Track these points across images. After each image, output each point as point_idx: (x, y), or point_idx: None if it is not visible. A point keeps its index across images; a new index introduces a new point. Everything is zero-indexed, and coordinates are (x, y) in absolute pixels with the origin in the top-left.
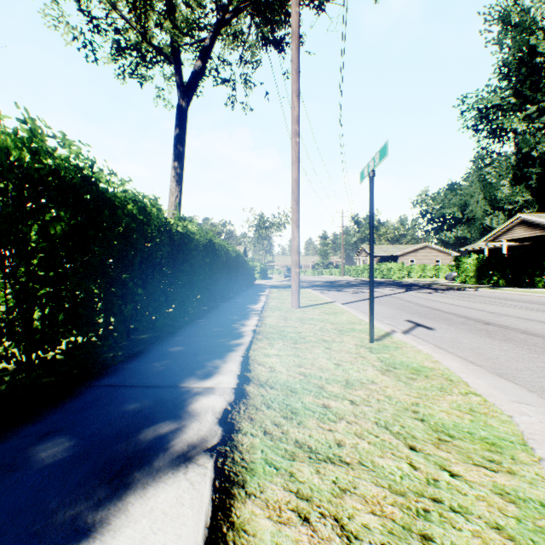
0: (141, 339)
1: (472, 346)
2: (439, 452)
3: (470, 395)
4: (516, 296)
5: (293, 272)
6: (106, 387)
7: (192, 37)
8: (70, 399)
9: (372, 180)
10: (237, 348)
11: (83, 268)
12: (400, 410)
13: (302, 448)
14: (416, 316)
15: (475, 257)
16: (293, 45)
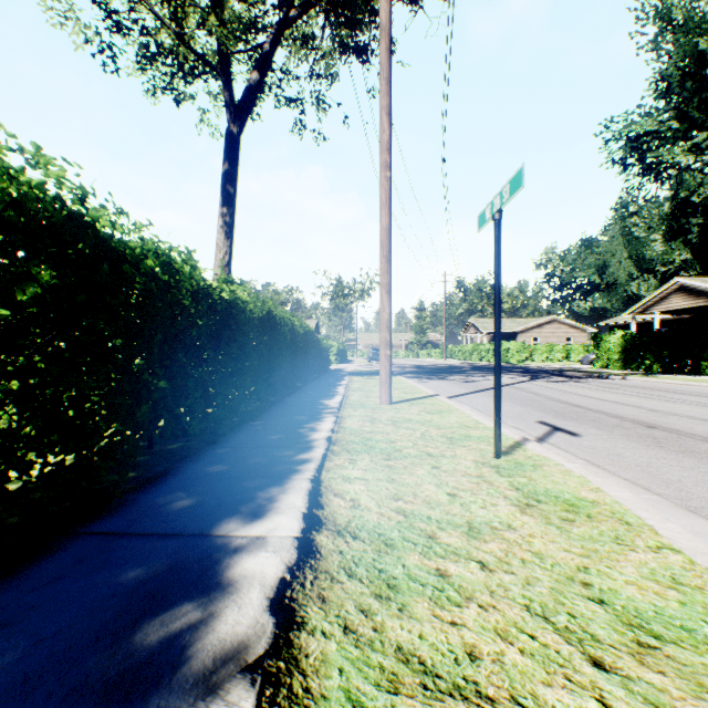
0: (169, 451)
1: (639, 461)
2: (647, 673)
3: (665, 551)
4: (679, 387)
5: (382, 354)
6: (98, 536)
7: (247, 42)
8: (37, 560)
9: (498, 224)
10: (303, 467)
11: (68, 352)
12: (562, 580)
13: (410, 664)
14: (551, 415)
15: (621, 334)
16: (382, 45)
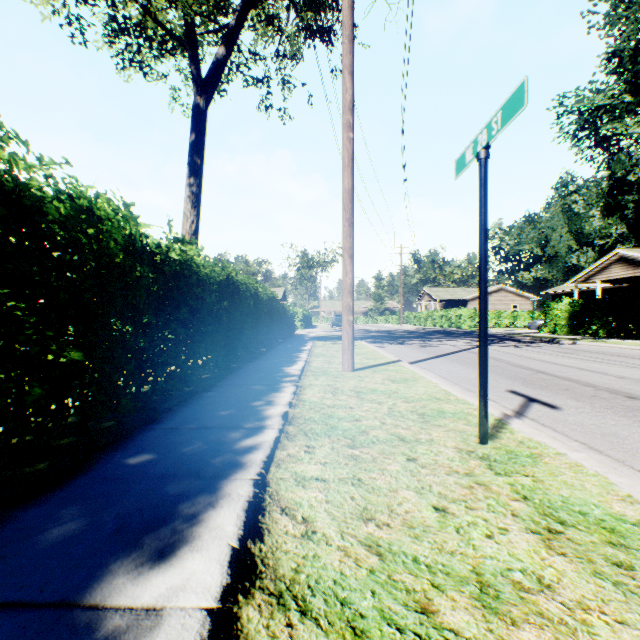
0: (101, 430)
1: None
2: None
3: None
4: (631, 352)
5: (344, 320)
6: None
7: (215, 22)
8: None
9: (485, 163)
10: (248, 459)
11: None
12: None
13: None
14: (520, 383)
15: (568, 301)
16: (344, 2)
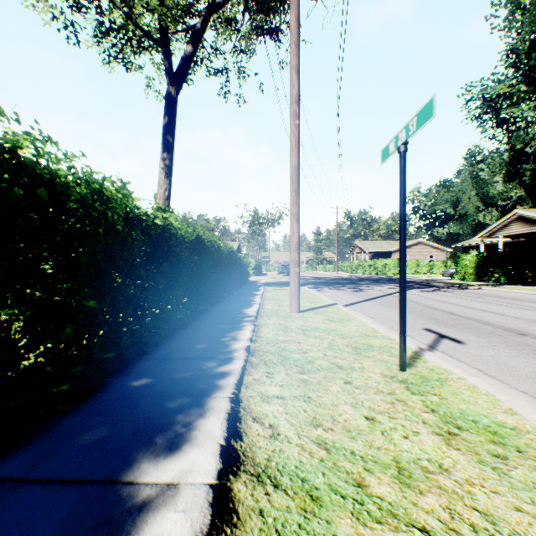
0: (105, 360)
1: (527, 371)
2: None
3: None
4: (526, 296)
5: (292, 271)
6: None
7: (183, 24)
8: None
9: (404, 155)
10: (224, 382)
11: None
12: None
13: None
14: (433, 322)
15: (475, 254)
16: (292, 15)
